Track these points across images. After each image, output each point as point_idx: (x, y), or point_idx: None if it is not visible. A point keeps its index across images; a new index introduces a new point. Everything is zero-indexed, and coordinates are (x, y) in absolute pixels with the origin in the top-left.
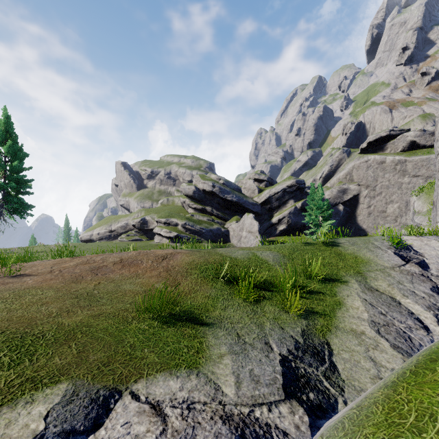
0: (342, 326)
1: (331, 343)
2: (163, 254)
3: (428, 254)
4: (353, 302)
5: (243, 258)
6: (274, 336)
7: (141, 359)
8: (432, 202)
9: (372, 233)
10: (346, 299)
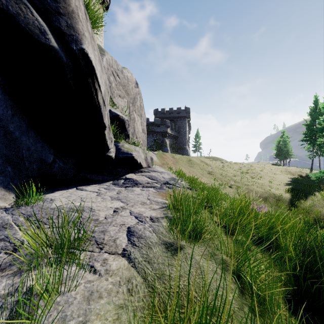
0: None
1: None
2: None
3: None
4: None
5: None
6: None
7: None
8: None
9: None
10: None
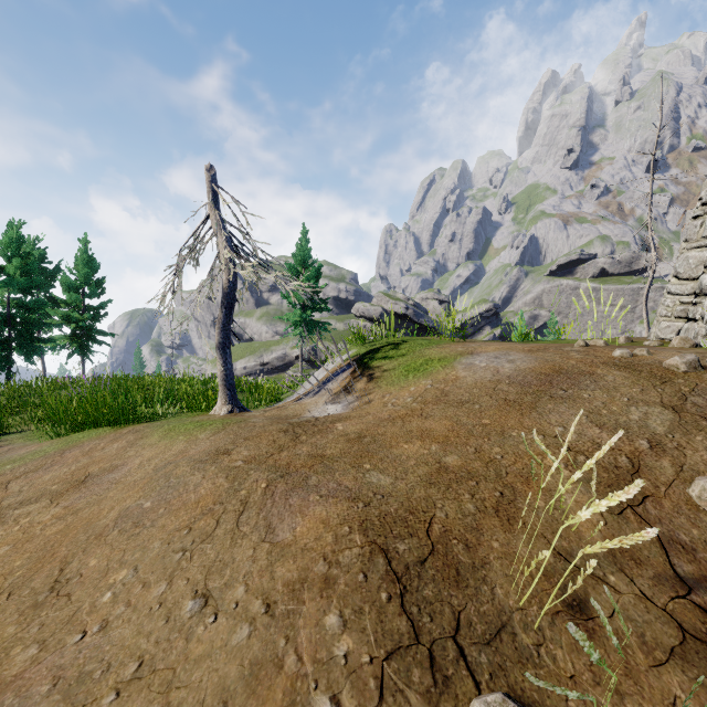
0: None
1: None
2: None
3: None
4: None
5: None
6: None
7: None
8: None
9: None
10: None
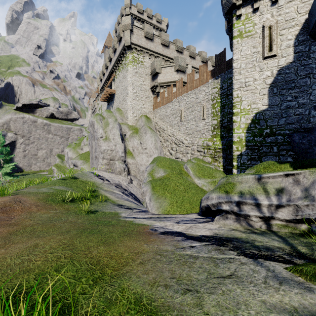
0: (114, 200)
1: (119, 203)
2: (11, 200)
3: (106, 177)
4: (108, 195)
5: (54, 191)
6: (111, 206)
7: (112, 216)
8: (77, 153)
9: (27, 170)
10: (105, 195)
